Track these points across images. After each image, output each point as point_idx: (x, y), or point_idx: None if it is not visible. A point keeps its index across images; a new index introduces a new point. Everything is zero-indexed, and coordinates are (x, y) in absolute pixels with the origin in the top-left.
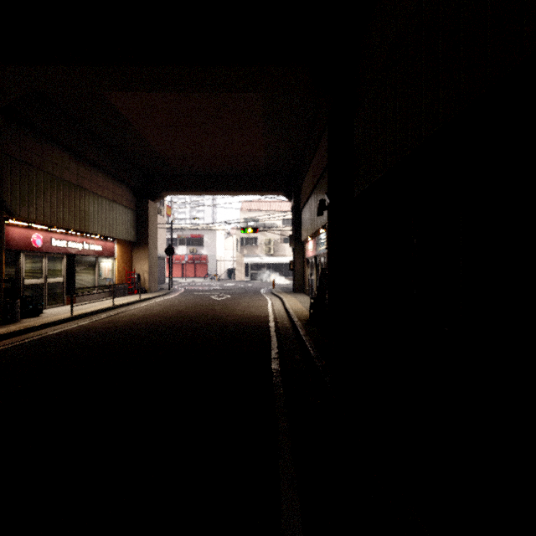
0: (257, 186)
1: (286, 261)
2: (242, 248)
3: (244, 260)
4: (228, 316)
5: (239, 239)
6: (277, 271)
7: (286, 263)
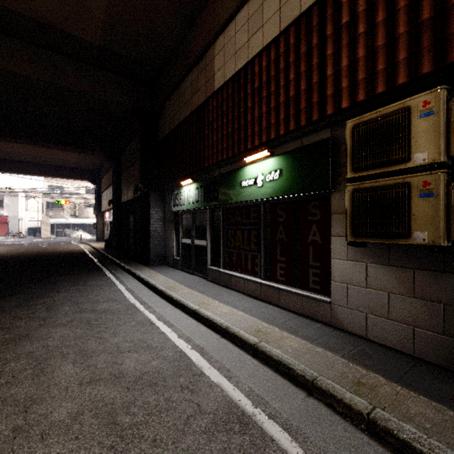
0: (70, 174)
1: (89, 222)
2: (48, 210)
3: (50, 220)
4: (60, 251)
5: (45, 203)
6: (82, 229)
7: (89, 223)
